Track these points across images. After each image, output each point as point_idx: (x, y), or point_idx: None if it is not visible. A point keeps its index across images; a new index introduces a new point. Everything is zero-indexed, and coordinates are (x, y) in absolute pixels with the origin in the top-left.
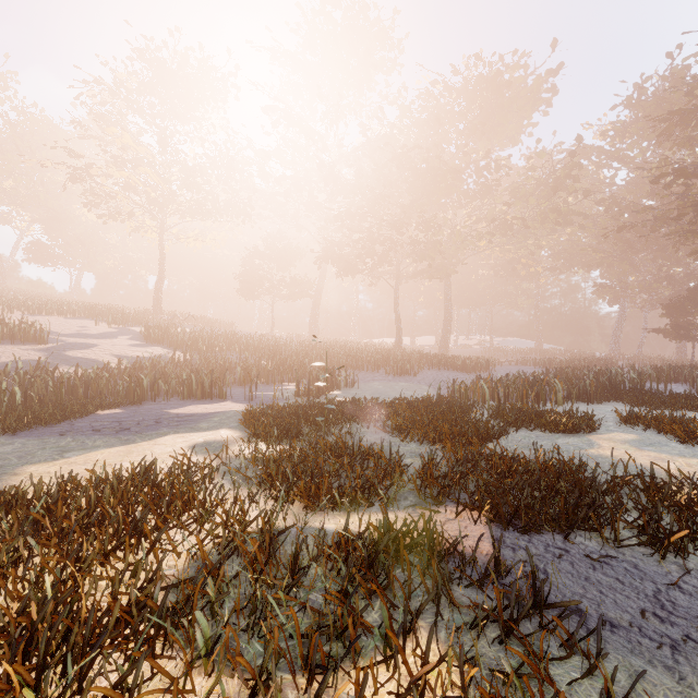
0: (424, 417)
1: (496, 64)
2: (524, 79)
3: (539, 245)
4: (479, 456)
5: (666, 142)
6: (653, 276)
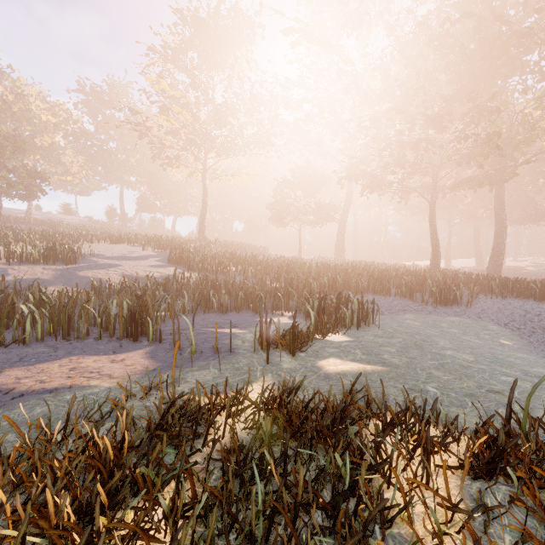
0: None
1: None
2: None
3: None
4: None
5: None
6: None
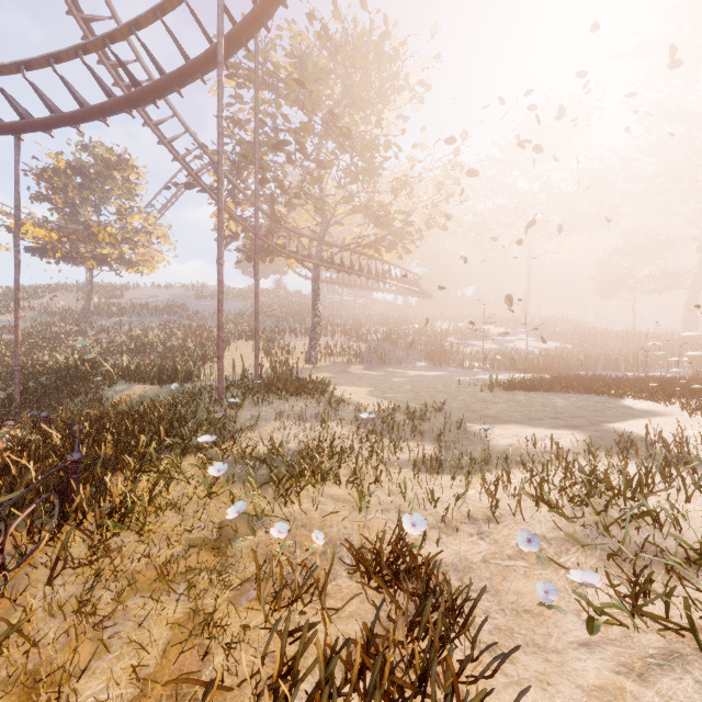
0: None
1: None
2: None
3: None
4: None
5: None
6: None
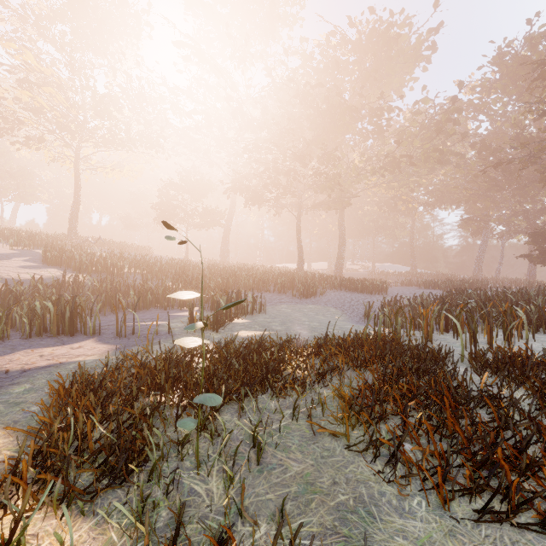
0: (398, 391)
1: (386, 20)
2: (408, 36)
3: (418, 183)
4: None
5: (523, 98)
6: (512, 211)
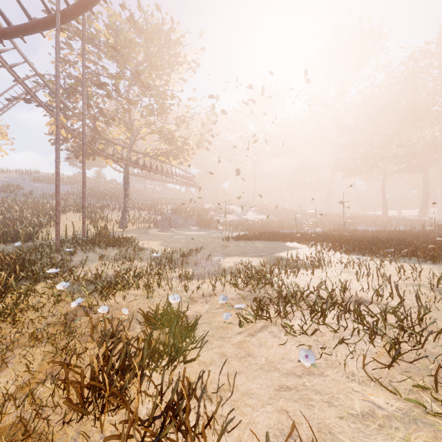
0: (386, 232)
1: None
2: None
3: None
4: (398, 235)
5: None
6: None
